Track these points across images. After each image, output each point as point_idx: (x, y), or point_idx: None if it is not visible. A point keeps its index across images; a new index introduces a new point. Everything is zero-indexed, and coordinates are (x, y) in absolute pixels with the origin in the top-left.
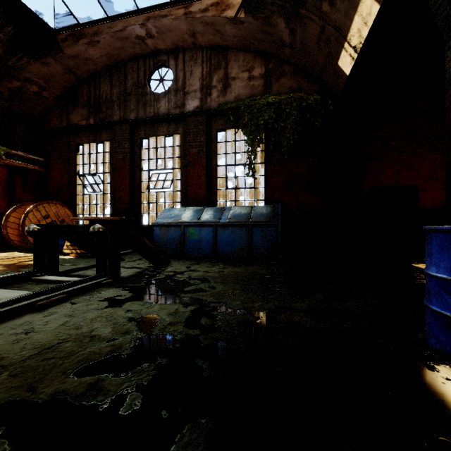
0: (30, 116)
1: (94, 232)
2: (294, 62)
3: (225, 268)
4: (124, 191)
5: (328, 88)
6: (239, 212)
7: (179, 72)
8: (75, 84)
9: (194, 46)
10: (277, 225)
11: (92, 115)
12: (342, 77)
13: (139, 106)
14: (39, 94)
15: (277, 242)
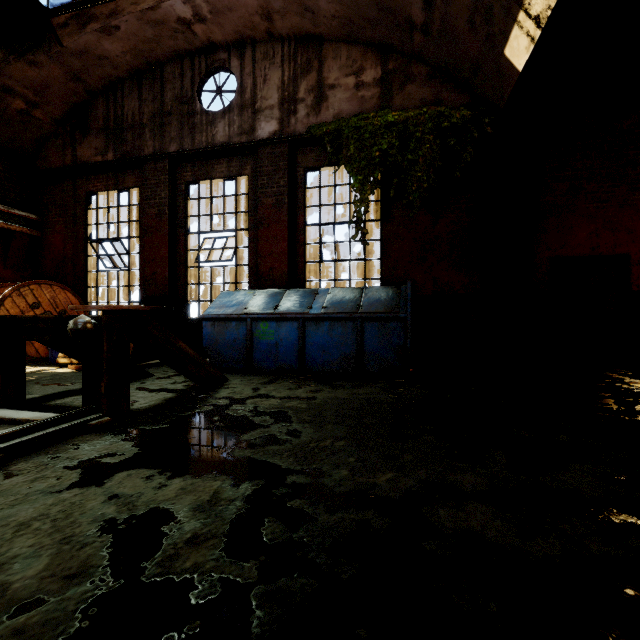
0: (15, 149)
1: (74, 331)
2: (429, 58)
3: (318, 392)
4: (160, 265)
5: (484, 98)
6: (342, 297)
7: (246, 77)
8: (84, 99)
9: (269, 35)
10: (406, 319)
11: (111, 147)
12: (510, 77)
13: (184, 133)
14: (28, 114)
15: (404, 347)
